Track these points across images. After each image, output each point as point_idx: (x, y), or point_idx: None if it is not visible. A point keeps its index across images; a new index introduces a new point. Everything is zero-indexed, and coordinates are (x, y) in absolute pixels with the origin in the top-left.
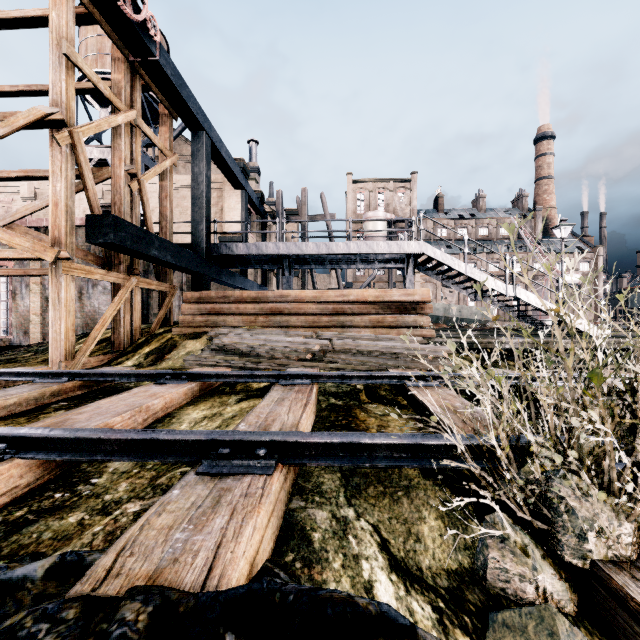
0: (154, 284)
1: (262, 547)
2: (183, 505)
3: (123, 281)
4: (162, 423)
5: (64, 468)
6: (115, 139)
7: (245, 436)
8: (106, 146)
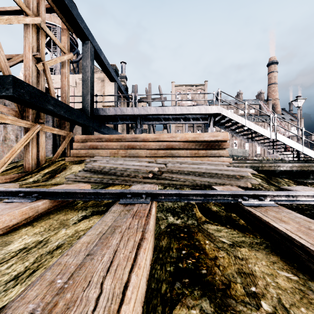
0: (55, 130)
1: None
2: None
3: (30, 126)
4: None
5: None
6: (26, 35)
7: None
8: None
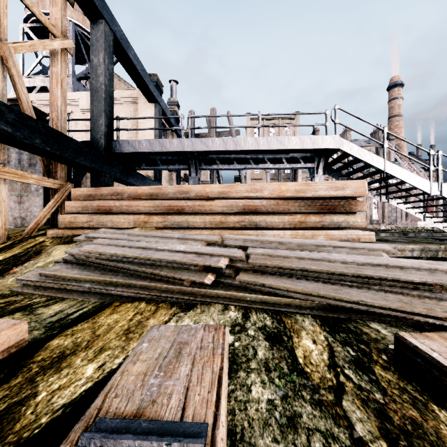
0: (32, 178)
1: None
2: None
3: None
4: None
5: None
6: None
7: None
8: (46, 76)
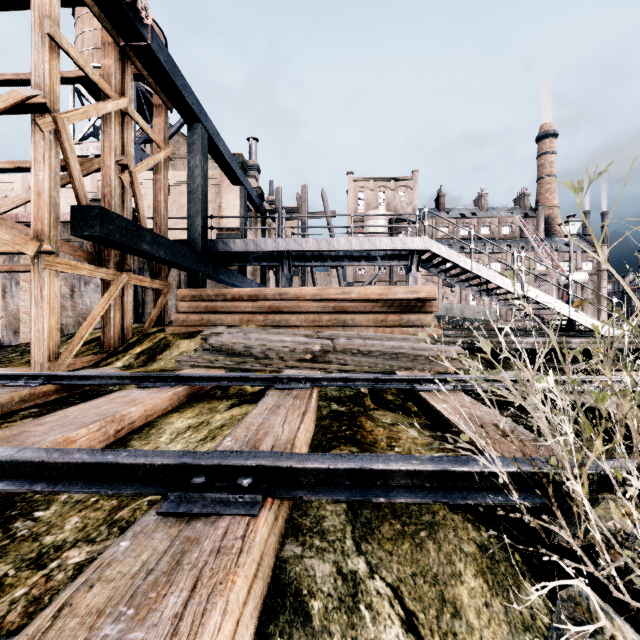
0: (147, 281)
1: (236, 639)
2: (129, 568)
3: (113, 277)
4: (139, 434)
5: (4, 496)
6: (105, 128)
7: (226, 459)
8: None
